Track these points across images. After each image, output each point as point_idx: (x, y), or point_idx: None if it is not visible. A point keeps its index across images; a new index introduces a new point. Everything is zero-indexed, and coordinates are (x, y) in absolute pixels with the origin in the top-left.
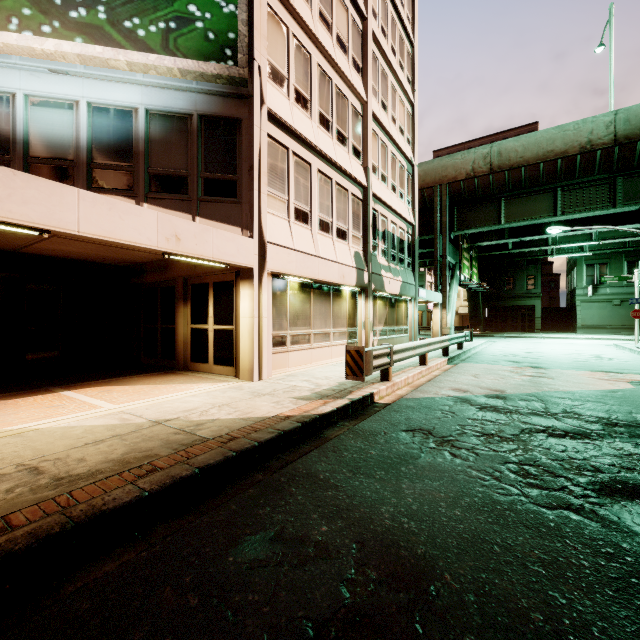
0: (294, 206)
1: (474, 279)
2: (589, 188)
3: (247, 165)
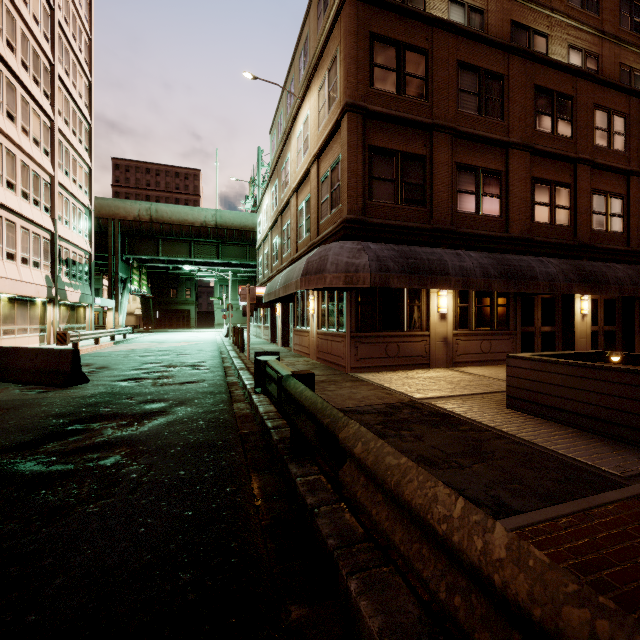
0: (6, 251)
1: (144, 289)
2: (207, 246)
3: None
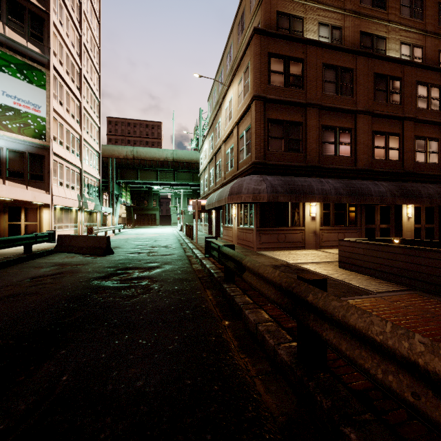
0: (59, 181)
1: (128, 201)
2: (168, 173)
3: (47, 170)
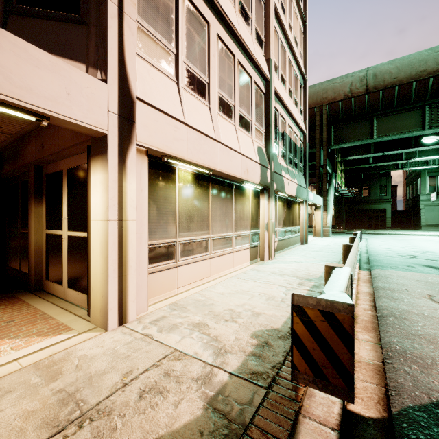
0: (185, 67)
1: (342, 187)
2: None
3: None
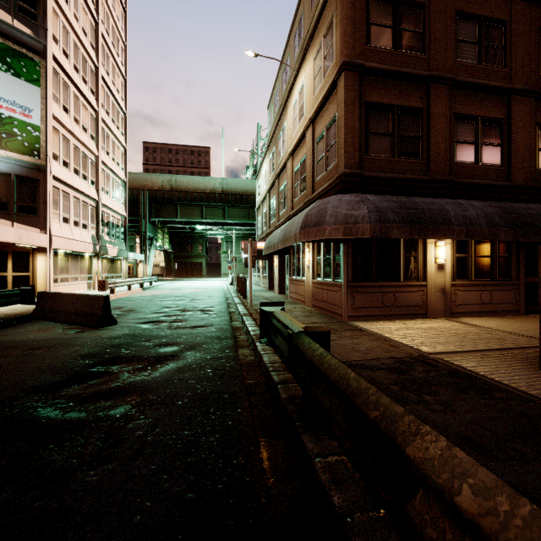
0: (62, 216)
1: (166, 245)
2: (216, 208)
3: (43, 201)
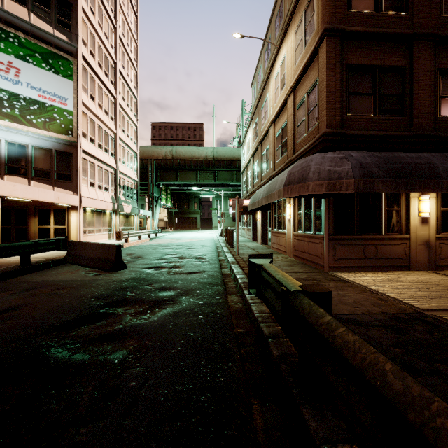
0: (89, 181)
1: (169, 204)
2: (208, 173)
3: (75, 169)
